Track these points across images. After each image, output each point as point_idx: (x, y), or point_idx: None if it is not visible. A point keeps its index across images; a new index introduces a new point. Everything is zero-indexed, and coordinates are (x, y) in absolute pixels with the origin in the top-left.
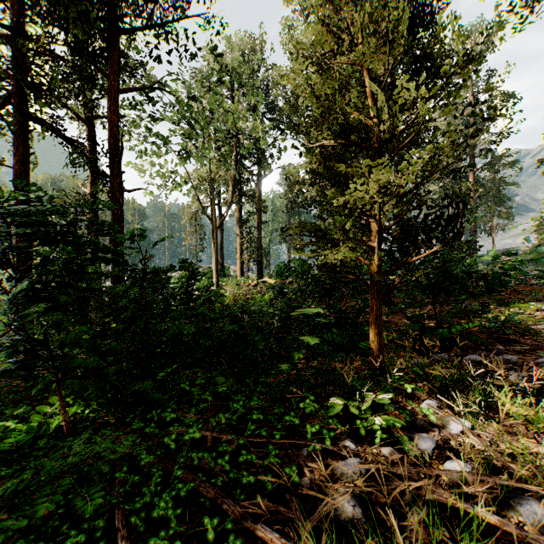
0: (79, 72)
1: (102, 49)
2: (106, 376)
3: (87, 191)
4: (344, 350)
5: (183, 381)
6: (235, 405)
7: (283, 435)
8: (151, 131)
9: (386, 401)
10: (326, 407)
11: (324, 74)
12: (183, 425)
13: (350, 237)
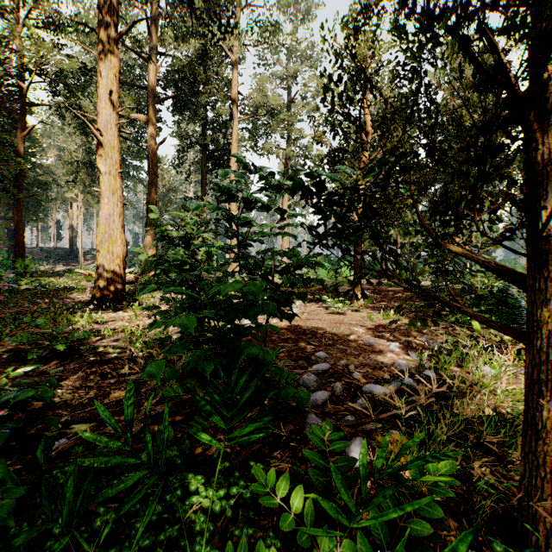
0: None
1: None
2: None
3: None
4: None
5: None
6: None
7: None
8: None
9: None
10: None
11: None
12: None
13: None
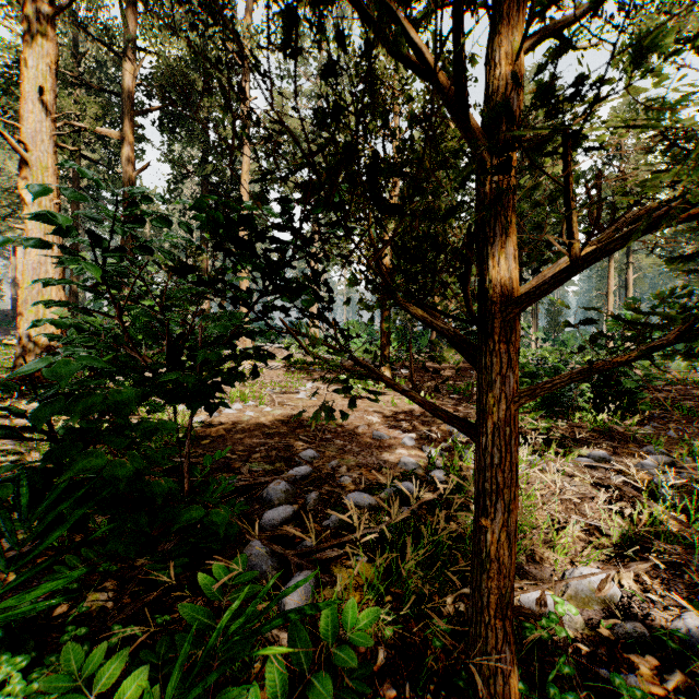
0: None
1: None
2: None
3: None
4: None
5: None
6: None
7: None
8: None
9: None
10: None
11: None
12: None
13: None
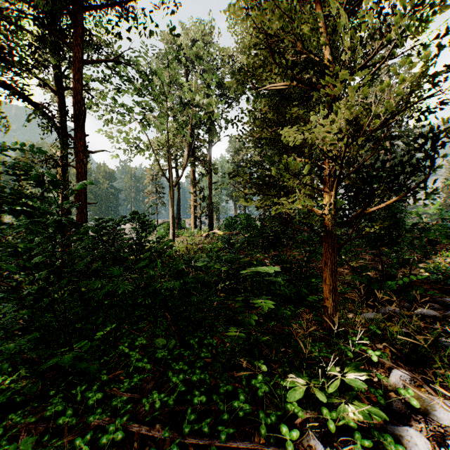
0: (43, 41)
1: (69, 26)
2: (34, 339)
3: (57, 153)
4: (291, 302)
5: (123, 340)
6: (174, 380)
7: (230, 424)
8: (115, 101)
9: (360, 385)
10: (283, 386)
11: (276, 1)
12: (109, 408)
13: (306, 184)
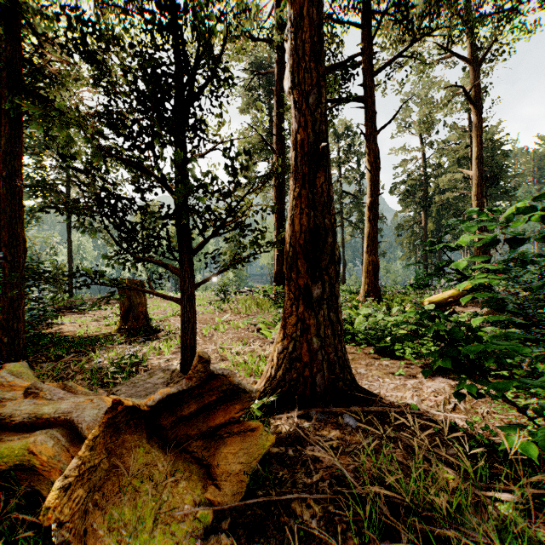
0: None
1: None
2: None
3: None
4: None
5: None
6: None
7: None
8: None
9: None
10: None
11: None
12: None
13: None
